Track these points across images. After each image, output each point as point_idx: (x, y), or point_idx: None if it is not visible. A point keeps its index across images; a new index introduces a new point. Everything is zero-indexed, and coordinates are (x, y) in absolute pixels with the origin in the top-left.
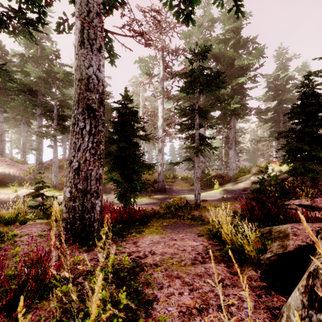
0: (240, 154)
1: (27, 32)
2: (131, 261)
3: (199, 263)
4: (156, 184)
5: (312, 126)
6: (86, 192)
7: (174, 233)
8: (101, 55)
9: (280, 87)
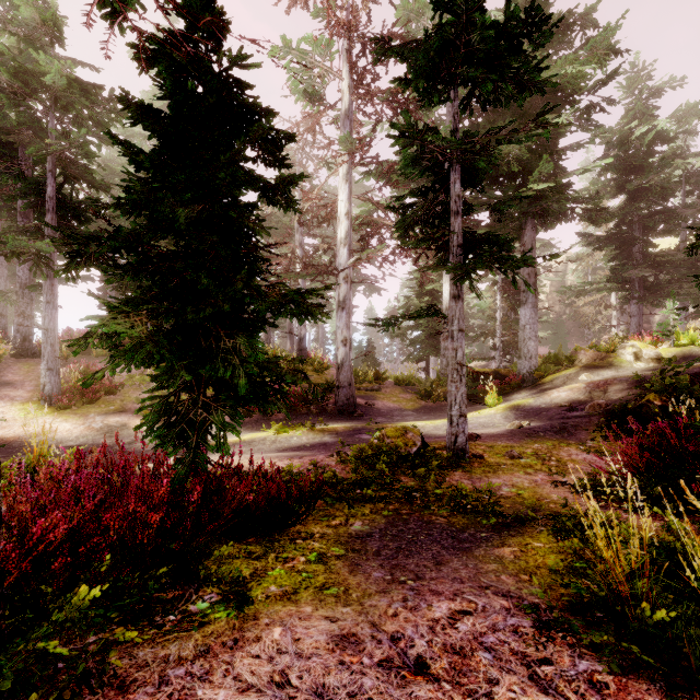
0: None
1: None
2: None
3: None
4: (332, 394)
5: None
6: None
7: (401, 591)
8: None
9: (636, 160)
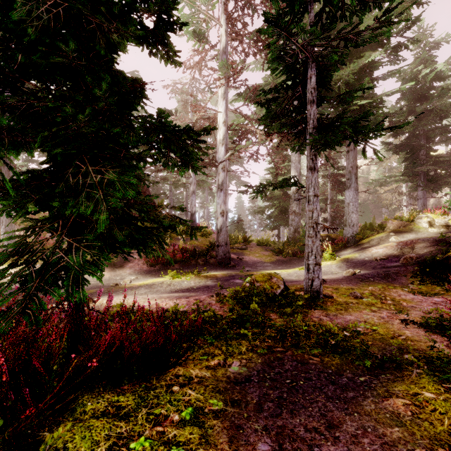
0: None
1: None
2: None
3: None
4: (213, 251)
5: None
6: None
7: None
8: None
9: (422, 92)
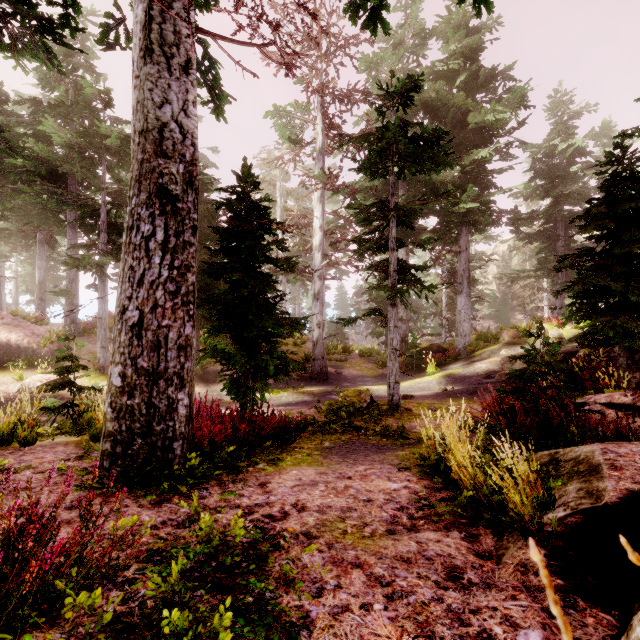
0: (478, 305)
1: (42, 47)
2: (251, 528)
3: (404, 530)
4: (308, 364)
5: (629, 242)
6: (157, 375)
7: (346, 463)
8: (191, 80)
9: (559, 171)
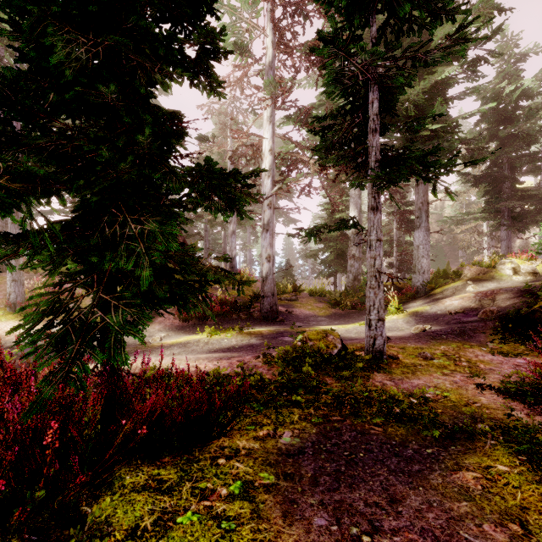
0: None
1: None
2: None
3: None
4: (257, 303)
5: None
6: None
7: None
8: None
9: (506, 113)
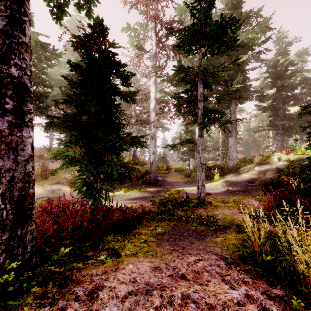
0: None
1: None
2: None
3: None
4: (147, 175)
5: None
6: None
7: (177, 253)
8: None
9: (280, 73)
